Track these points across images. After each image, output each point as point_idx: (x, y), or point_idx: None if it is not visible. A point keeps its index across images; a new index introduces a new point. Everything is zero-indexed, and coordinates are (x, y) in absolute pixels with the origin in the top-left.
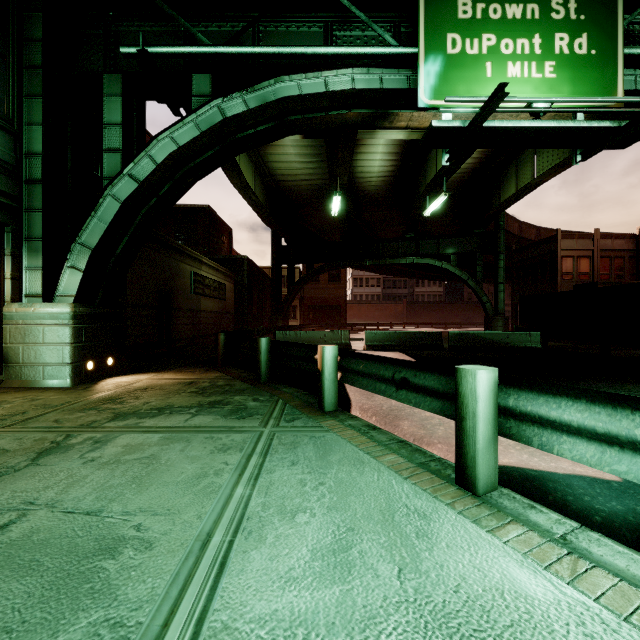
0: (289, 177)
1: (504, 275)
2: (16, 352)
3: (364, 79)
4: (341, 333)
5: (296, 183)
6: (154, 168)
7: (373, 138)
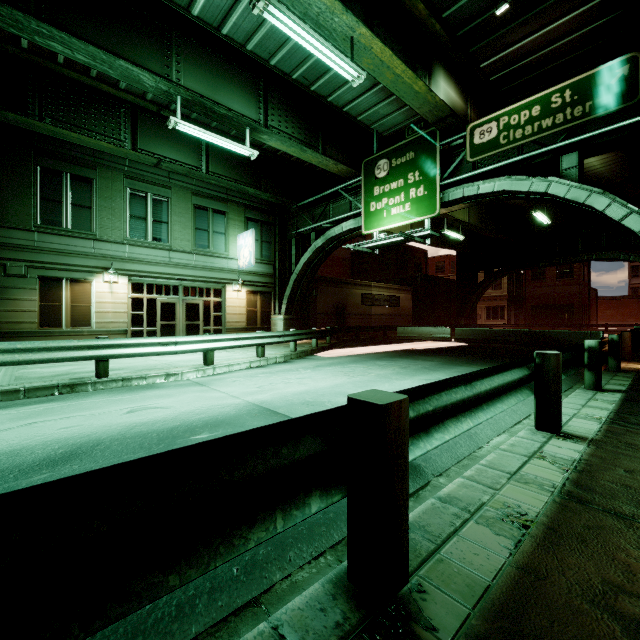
0: None
1: None
2: (273, 330)
3: (354, 223)
4: (443, 329)
5: None
6: (300, 269)
7: None
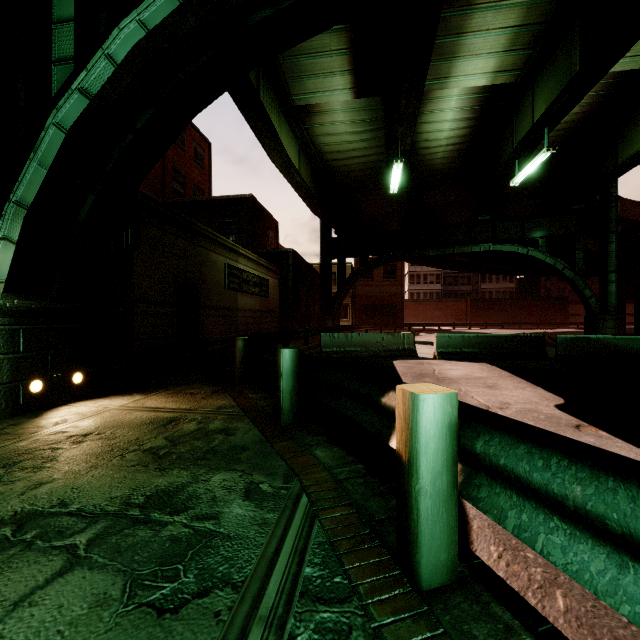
0: (339, 155)
1: (616, 261)
2: None
3: None
4: (403, 336)
5: (347, 162)
6: (112, 72)
7: (444, 88)
